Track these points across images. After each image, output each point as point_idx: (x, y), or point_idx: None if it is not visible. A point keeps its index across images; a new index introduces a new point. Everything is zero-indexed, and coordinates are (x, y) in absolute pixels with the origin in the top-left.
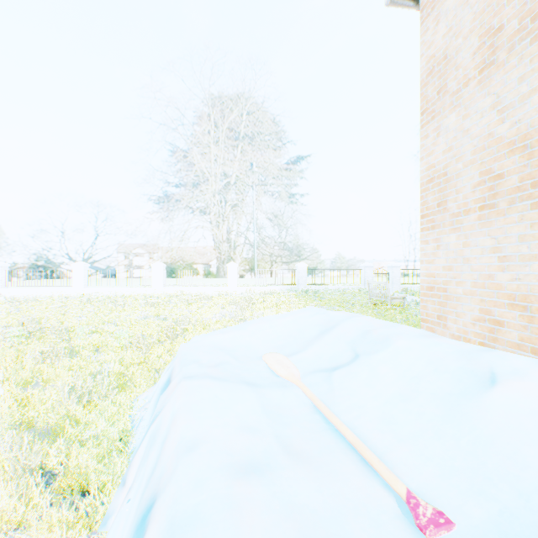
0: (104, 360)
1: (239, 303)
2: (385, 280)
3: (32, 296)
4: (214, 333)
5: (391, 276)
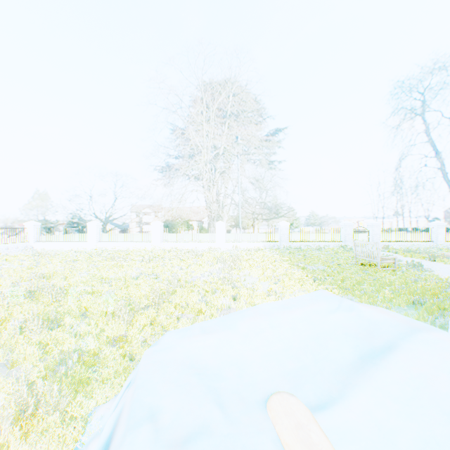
0: (83, 332)
1: (227, 261)
2: (359, 236)
3: (56, 249)
4: (193, 331)
5: (371, 233)
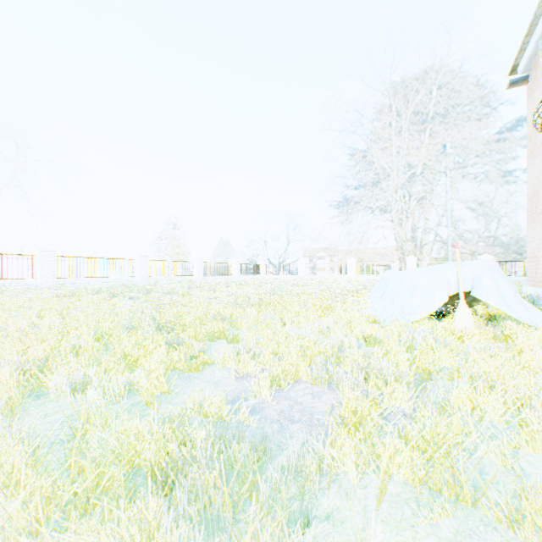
0: None
1: None
2: None
3: None
4: None
5: None
